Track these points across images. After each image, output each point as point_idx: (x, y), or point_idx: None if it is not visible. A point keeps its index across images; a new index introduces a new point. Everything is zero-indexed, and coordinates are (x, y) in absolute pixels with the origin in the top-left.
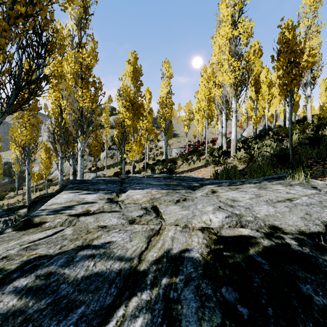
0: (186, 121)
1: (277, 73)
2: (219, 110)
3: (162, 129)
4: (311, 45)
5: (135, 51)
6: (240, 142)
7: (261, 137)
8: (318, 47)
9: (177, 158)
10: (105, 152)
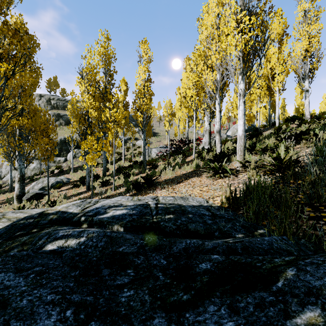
0: (168, 117)
1: (267, 67)
2: (206, 104)
3: (139, 124)
4: (310, 32)
5: (107, 30)
6: (233, 142)
7: (253, 136)
8: (317, 34)
9: (157, 159)
10: (71, 151)
